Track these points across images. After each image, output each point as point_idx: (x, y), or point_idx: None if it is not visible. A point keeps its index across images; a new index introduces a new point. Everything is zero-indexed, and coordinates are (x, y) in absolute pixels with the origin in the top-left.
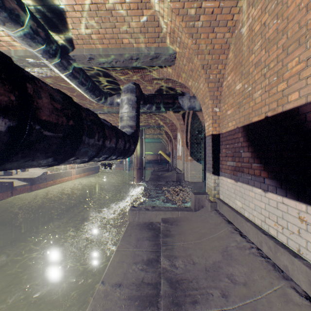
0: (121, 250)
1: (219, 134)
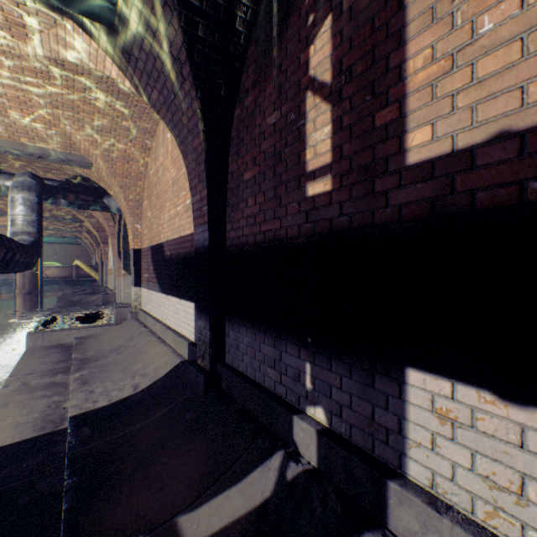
0: (25, 362)
1: (142, 249)
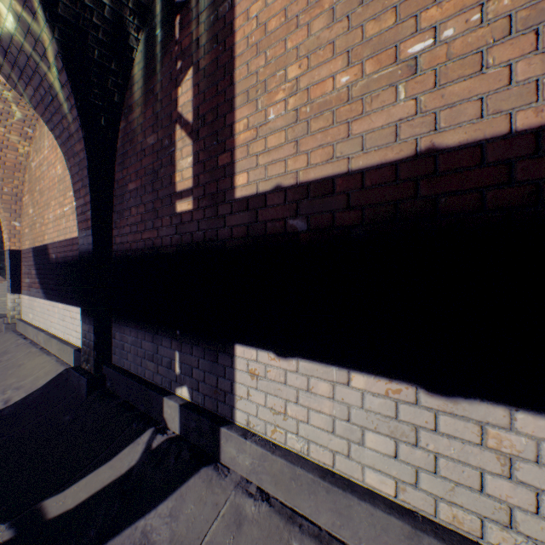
0: None
1: (22, 250)
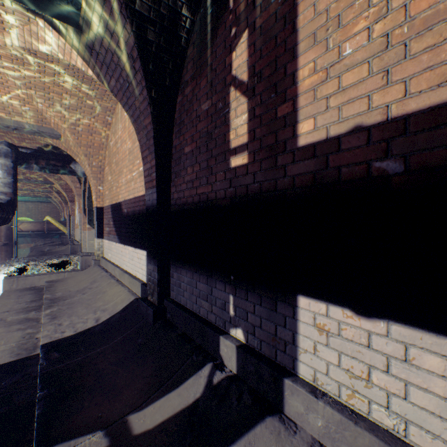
0: (2, 302)
1: (104, 207)
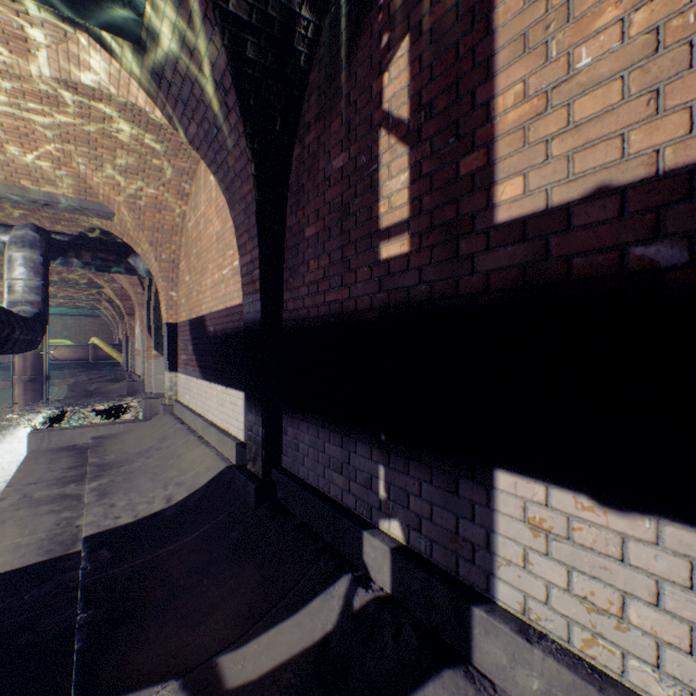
0: (27, 469)
1: (178, 324)
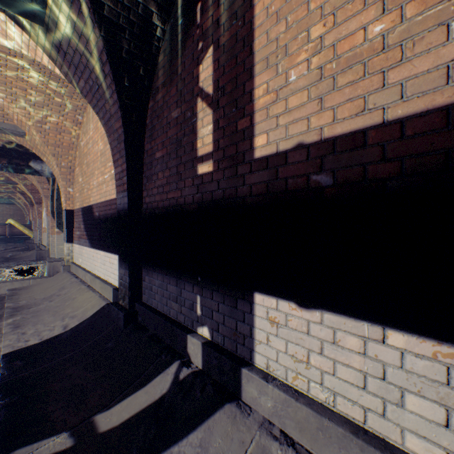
0: None
1: (74, 210)
